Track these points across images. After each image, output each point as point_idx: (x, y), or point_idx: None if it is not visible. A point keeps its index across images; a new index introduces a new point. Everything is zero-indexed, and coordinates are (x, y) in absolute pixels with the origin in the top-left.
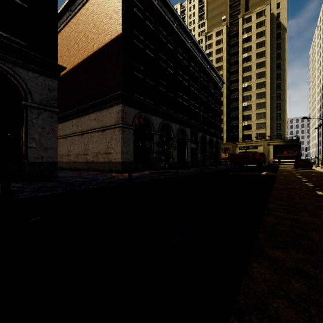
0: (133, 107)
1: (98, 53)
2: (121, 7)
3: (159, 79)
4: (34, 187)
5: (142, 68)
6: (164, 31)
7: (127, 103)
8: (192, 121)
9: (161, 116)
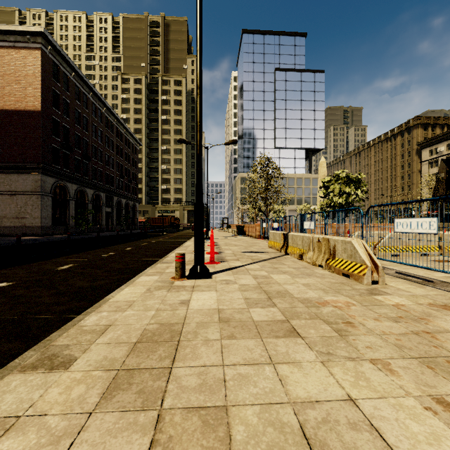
0: (52, 176)
1: (2, 113)
2: (41, 87)
3: (75, 149)
4: (10, 242)
5: (59, 140)
6: (80, 101)
7: (47, 173)
8: (107, 186)
9: (77, 183)
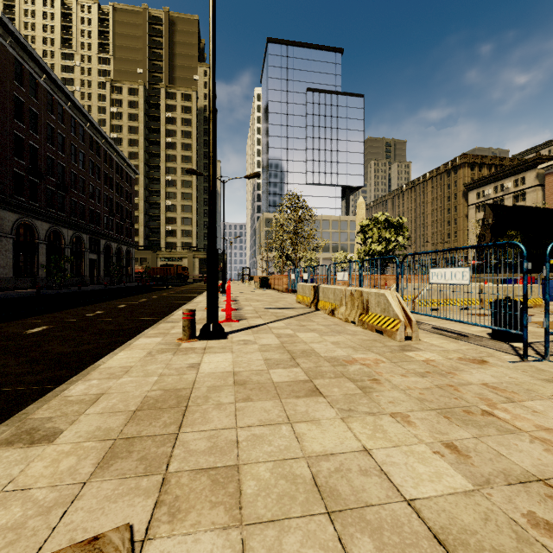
0: (13, 211)
1: None
2: None
3: (47, 175)
4: None
5: (24, 163)
6: (53, 113)
7: (6, 207)
8: (92, 225)
9: (49, 220)
